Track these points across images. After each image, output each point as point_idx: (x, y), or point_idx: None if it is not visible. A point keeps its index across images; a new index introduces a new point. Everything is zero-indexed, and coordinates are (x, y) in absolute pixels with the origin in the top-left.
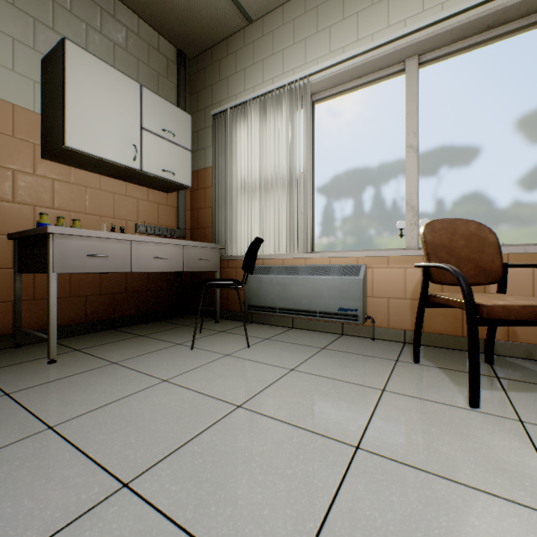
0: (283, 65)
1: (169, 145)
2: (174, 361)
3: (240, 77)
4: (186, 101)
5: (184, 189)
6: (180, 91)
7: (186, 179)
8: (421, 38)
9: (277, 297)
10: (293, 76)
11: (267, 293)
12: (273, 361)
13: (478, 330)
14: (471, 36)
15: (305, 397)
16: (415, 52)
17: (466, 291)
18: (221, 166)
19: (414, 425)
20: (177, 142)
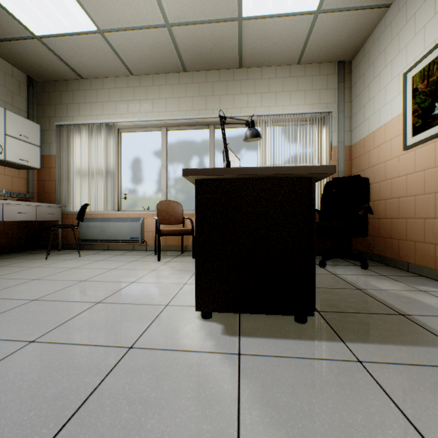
0: (103, 110)
1: (24, 144)
2: (38, 263)
3: (76, 107)
4: (34, 109)
5: (34, 169)
6: (30, 103)
7: (37, 164)
8: (165, 122)
9: (99, 234)
10: (108, 120)
11: (93, 232)
12: (92, 259)
13: (184, 242)
14: (185, 126)
15: (102, 264)
16: (165, 126)
17: (158, 226)
18: (63, 158)
19: (135, 265)
20: (30, 141)
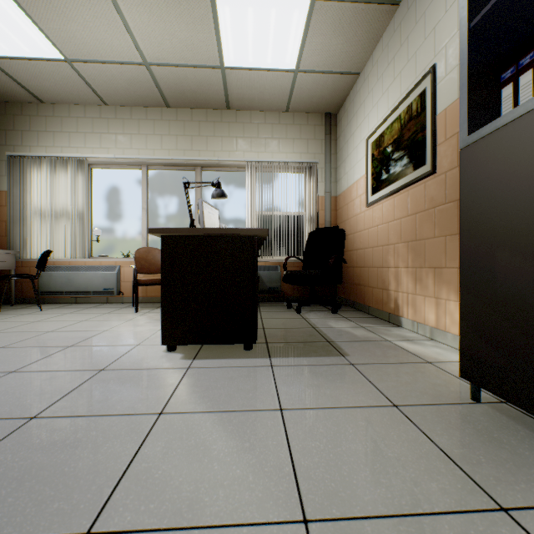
0: (70, 142)
1: None
2: None
3: (34, 135)
4: None
5: None
6: None
7: None
8: (146, 161)
9: (64, 285)
10: (76, 154)
11: (57, 283)
12: (57, 313)
13: None
14: (168, 166)
15: (71, 317)
16: (146, 164)
17: (136, 275)
18: (17, 195)
19: (109, 316)
20: None
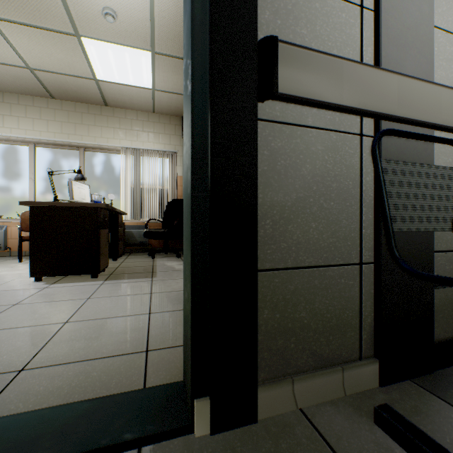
0: None
1: None
2: None
3: None
4: None
5: None
6: None
7: None
8: (33, 140)
9: None
10: None
11: None
12: None
13: None
14: (55, 145)
15: None
16: (33, 142)
17: (20, 233)
18: None
19: None
20: None
